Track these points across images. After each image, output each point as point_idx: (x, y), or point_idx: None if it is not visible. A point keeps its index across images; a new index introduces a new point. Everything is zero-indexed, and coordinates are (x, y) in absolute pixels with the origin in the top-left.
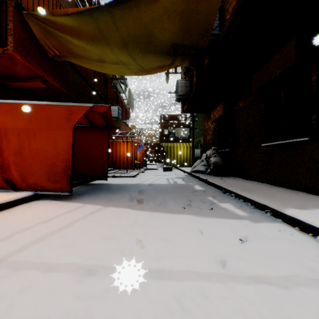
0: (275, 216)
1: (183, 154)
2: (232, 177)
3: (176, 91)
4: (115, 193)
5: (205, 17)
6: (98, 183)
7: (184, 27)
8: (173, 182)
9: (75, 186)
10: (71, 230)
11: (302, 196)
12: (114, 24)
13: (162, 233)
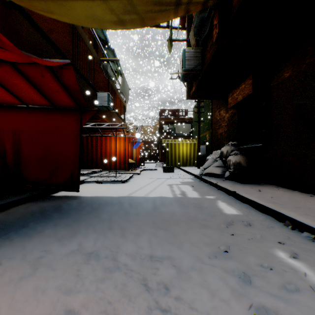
0: None
1: (186, 151)
2: (267, 185)
3: (181, 67)
4: (71, 229)
5: None
6: (64, 196)
7: None
8: (180, 193)
9: (16, 205)
10: None
11: None
12: None
13: None
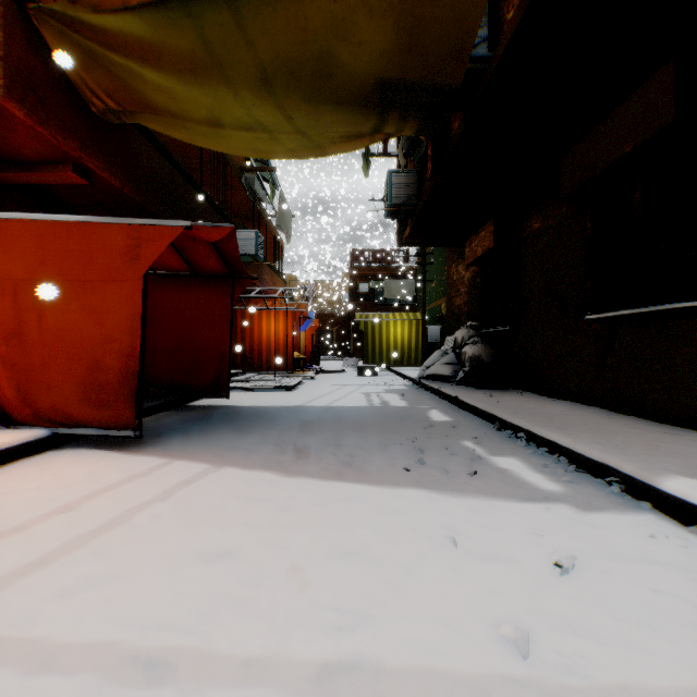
0: (633, 493)
1: (401, 337)
2: (513, 390)
3: (386, 197)
4: (245, 431)
5: (456, 14)
6: (208, 405)
7: (406, 38)
8: (380, 402)
9: (153, 413)
10: (123, 534)
11: (692, 441)
12: (242, 30)
13: (355, 542)
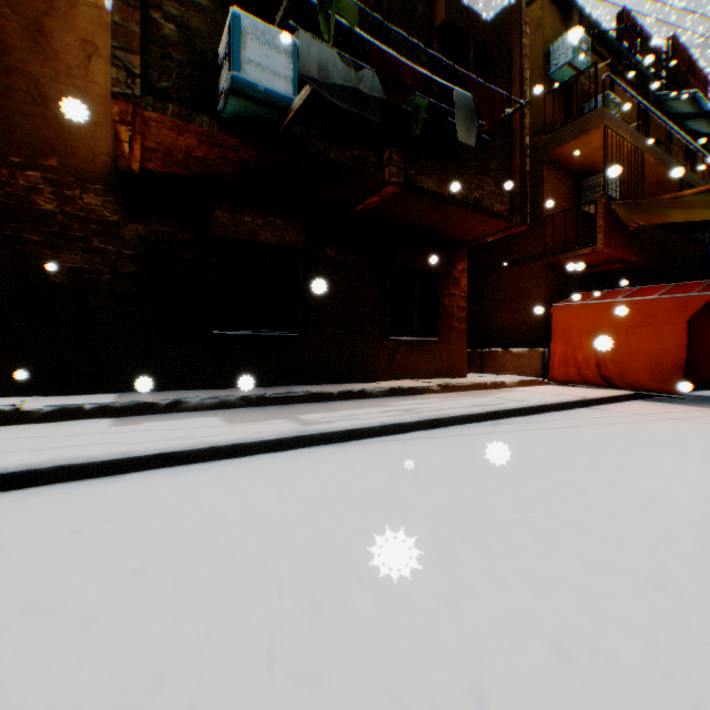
0: None
1: None
2: None
3: None
4: None
5: None
6: (701, 395)
7: None
8: None
9: None
10: None
11: None
12: None
13: None
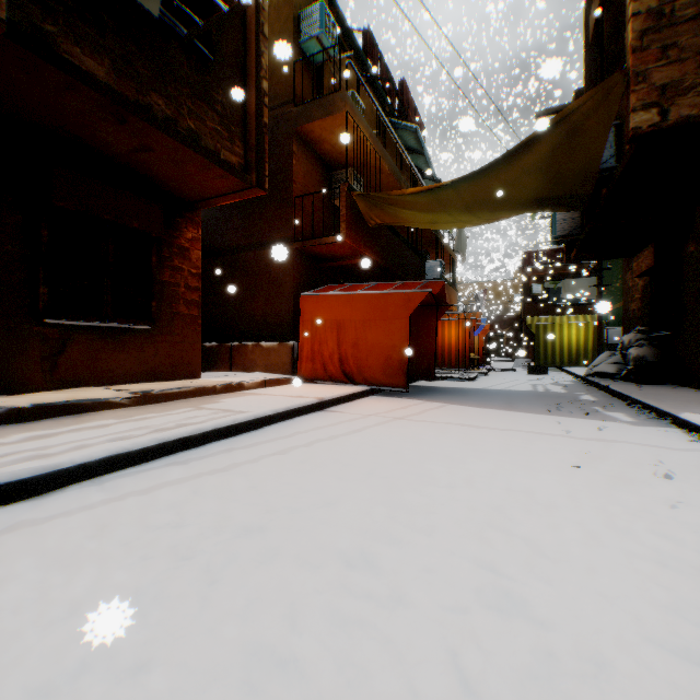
0: (672, 423)
1: (575, 339)
2: (670, 385)
3: (551, 229)
4: (453, 395)
5: (582, 165)
6: (422, 385)
7: (551, 179)
8: (543, 389)
9: None
10: (432, 412)
11: None
12: (458, 194)
13: (517, 420)
